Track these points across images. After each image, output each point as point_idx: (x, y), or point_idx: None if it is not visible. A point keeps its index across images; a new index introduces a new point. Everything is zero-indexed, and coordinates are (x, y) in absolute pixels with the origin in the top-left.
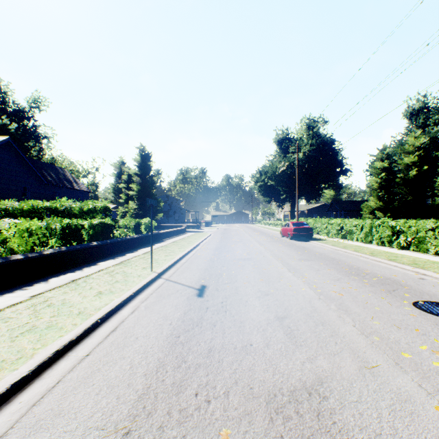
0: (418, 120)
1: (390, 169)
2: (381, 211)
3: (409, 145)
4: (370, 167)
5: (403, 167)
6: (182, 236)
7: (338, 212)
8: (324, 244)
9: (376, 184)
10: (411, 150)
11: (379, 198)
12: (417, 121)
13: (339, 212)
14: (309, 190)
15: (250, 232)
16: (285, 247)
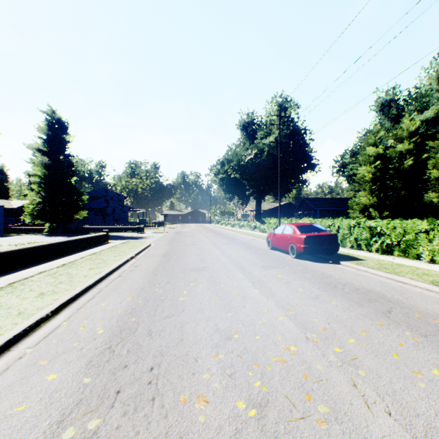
0: (391, 111)
1: (386, 157)
2: (373, 209)
3: (402, 130)
4: (339, 162)
5: (395, 156)
6: (82, 254)
7: (312, 211)
8: (407, 279)
9: (370, 174)
10: (406, 136)
11: (372, 193)
12: (390, 112)
13: (312, 211)
14: (281, 184)
15: (214, 239)
16: (343, 304)
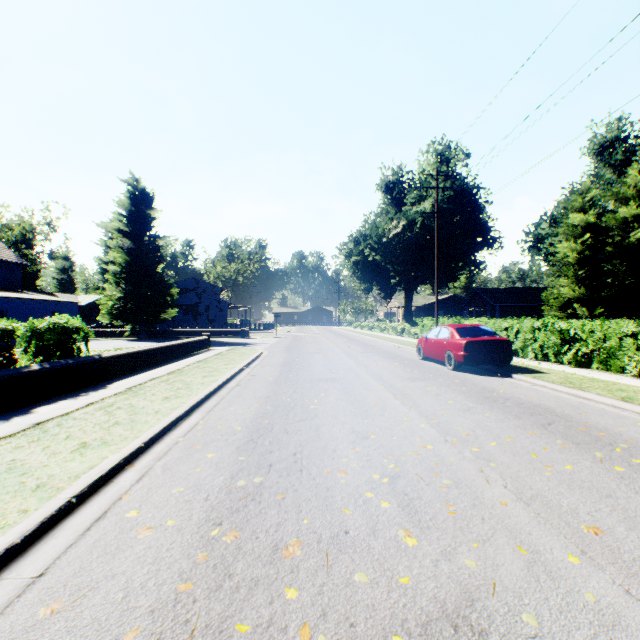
0: (614, 156)
1: (600, 227)
2: (580, 305)
3: (627, 186)
4: (531, 234)
5: (616, 225)
6: (187, 362)
7: (488, 307)
8: (591, 394)
9: (574, 254)
10: (633, 194)
11: (578, 281)
12: (612, 157)
13: (489, 307)
14: (442, 269)
15: (345, 346)
16: (497, 416)
